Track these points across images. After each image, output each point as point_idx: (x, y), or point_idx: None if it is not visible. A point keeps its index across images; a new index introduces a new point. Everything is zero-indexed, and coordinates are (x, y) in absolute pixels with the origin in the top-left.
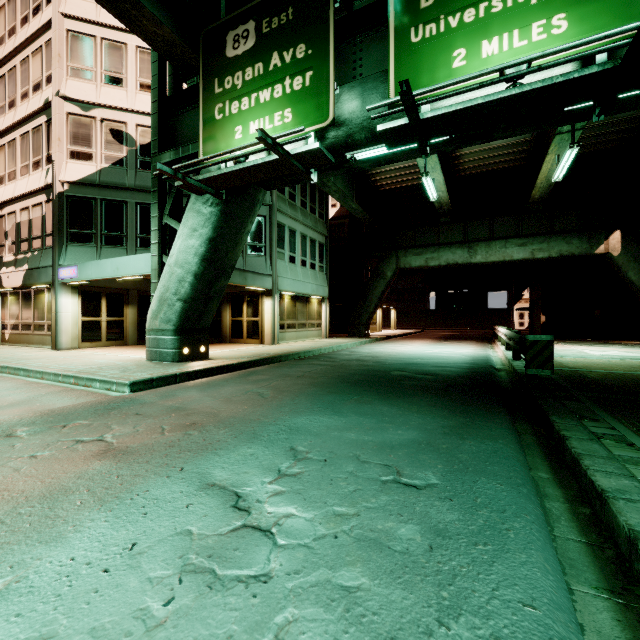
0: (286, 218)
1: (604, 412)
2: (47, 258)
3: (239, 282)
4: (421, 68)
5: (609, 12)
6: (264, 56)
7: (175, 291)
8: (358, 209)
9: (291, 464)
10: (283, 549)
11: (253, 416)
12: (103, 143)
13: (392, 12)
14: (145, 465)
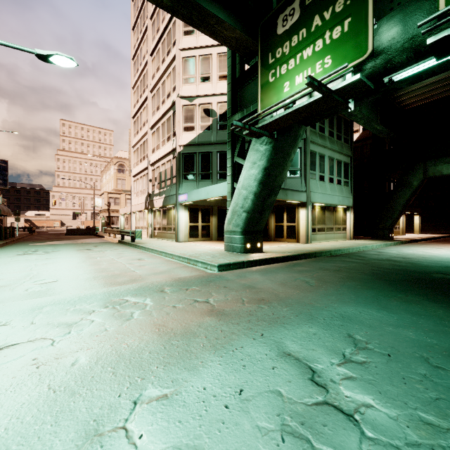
0: (317, 147)
1: None
2: (173, 190)
3: (282, 198)
4: None
5: None
6: (307, 22)
7: (242, 205)
8: (382, 129)
9: (353, 351)
10: (373, 443)
11: (306, 300)
12: (199, 118)
13: None
14: (236, 326)
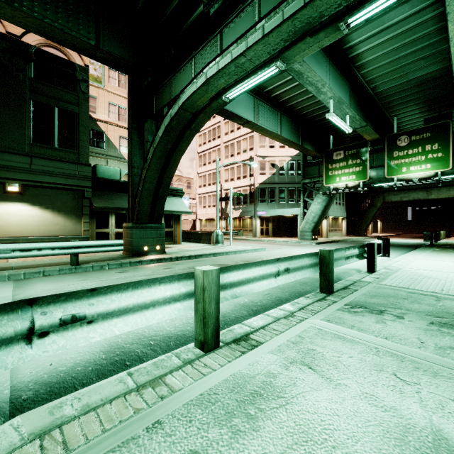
0: None
1: (436, 247)
2: (250, 208)
3: None
4: (394, 170)
5: (440, 165)
6: (346, 160)
7: (311, 220)
8: None
9: None
10: None
11: None
12: (268, 169)
13: (386, 156)
14: None
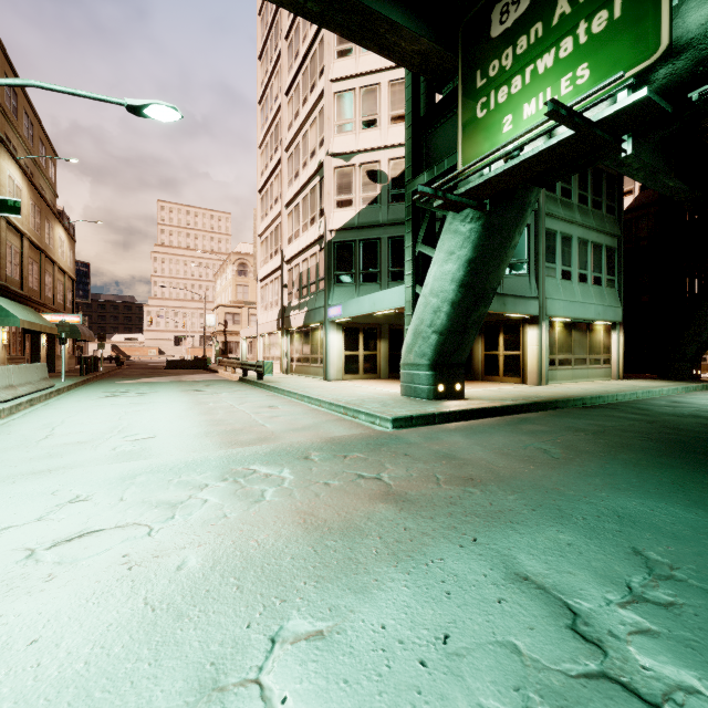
0: (557, 222)
1: None
2: (320, 300)
3: (496, 309)
4: None
5: None
6: (544, 11)
7: (430, 323)
8: (679, 187)
9: (647, 581)
10: None
11: (547, 482)
12: (361, 187)
13: None
14: (430, 522)
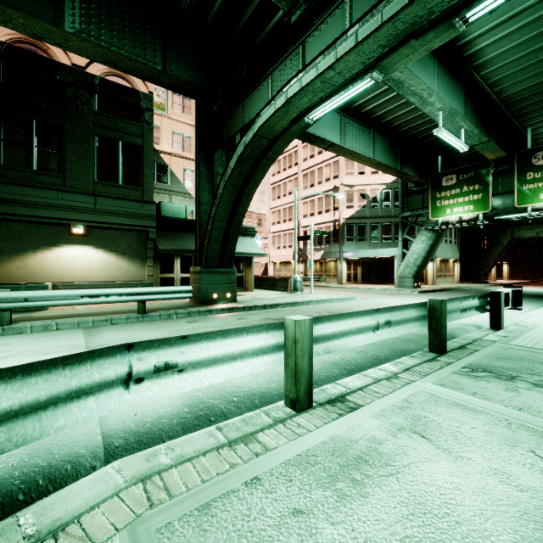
0: None
1: None
2: (335, 248)
3: None
4: (527, 197)
5: None
6: (460, 187)
7: (413, 263)
8: None
9: None
10: None
11: None
12: (357, 200)
13: (515, 179)
14: None
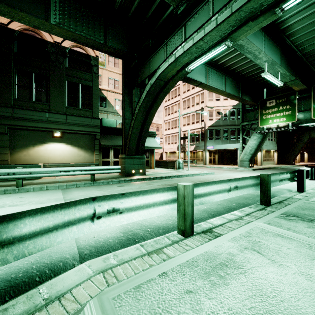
0: None
1: None
2: (202, 144)
3: None
4: None
5: None
6: (277, 107)
7: (249, 152)
8: None
9: None
10: None
11: None
12: (215, 115)
13: (312, 102)
14: None
